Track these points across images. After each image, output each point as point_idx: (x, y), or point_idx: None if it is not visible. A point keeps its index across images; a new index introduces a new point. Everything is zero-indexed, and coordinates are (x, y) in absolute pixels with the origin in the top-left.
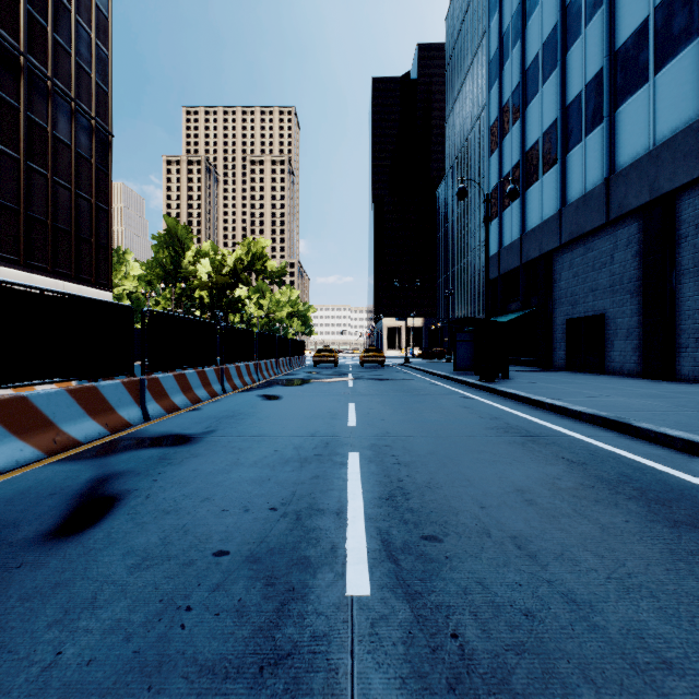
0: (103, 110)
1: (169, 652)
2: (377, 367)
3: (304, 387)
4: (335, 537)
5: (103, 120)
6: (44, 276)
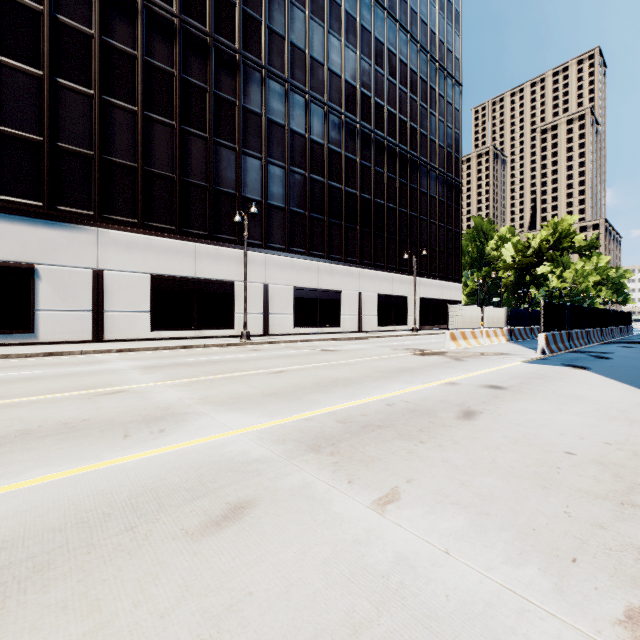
0: (457, 171)
1: None
2: None
3: None
4: None
5: (457, 177)
6: (435, 280)
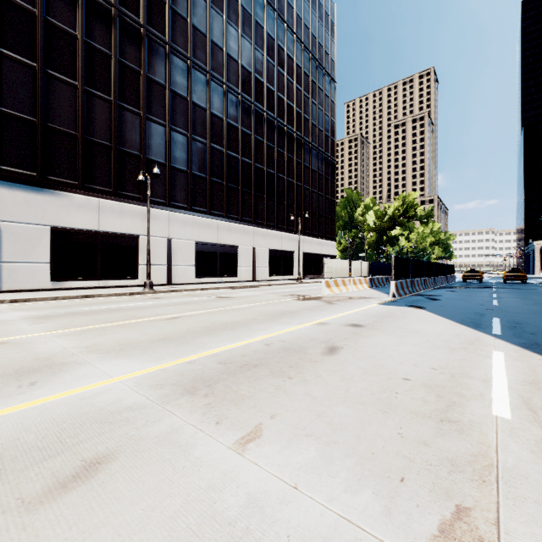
0: (332, 151)
1: (467, 304)
2: (518, 284)
3: (464, 289)
4: (490, 303)
5: (332, 156)
6: (315, 238)
